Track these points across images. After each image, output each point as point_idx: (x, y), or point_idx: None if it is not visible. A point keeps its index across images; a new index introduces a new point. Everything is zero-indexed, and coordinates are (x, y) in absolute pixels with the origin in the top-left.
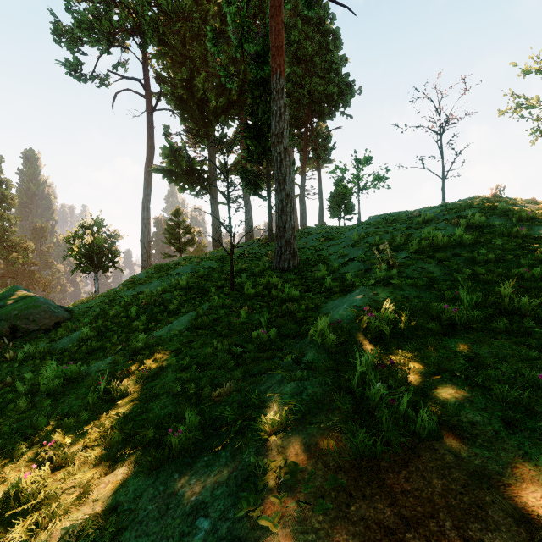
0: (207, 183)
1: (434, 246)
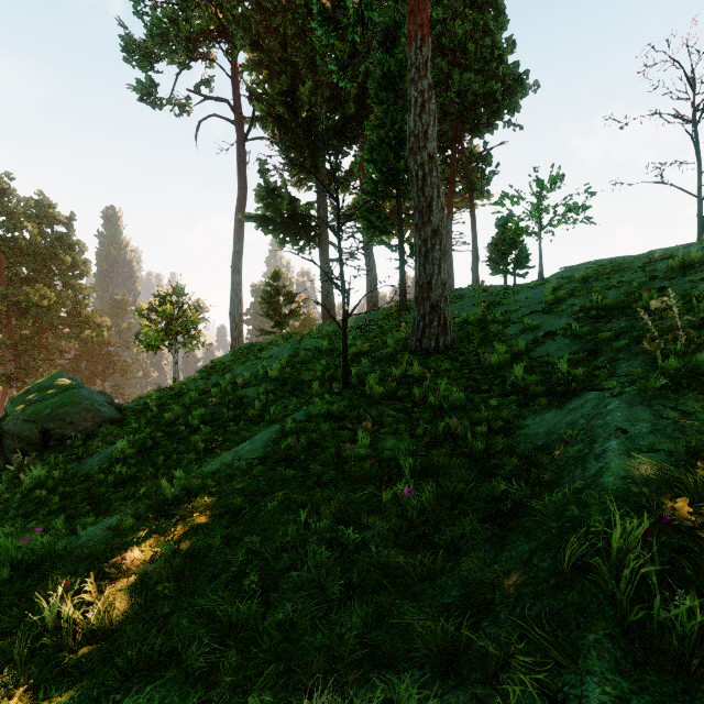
0: (315, 233)
1: None
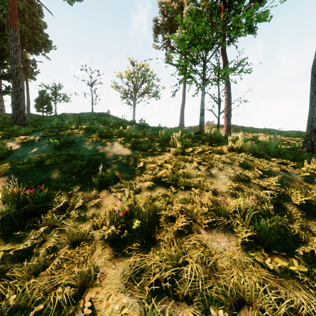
0: None
1: (85, 119)
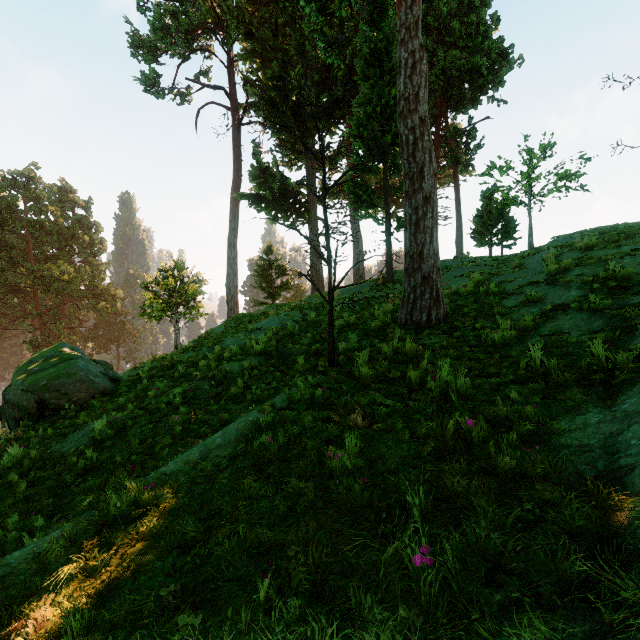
0: (305, 209)
1: None
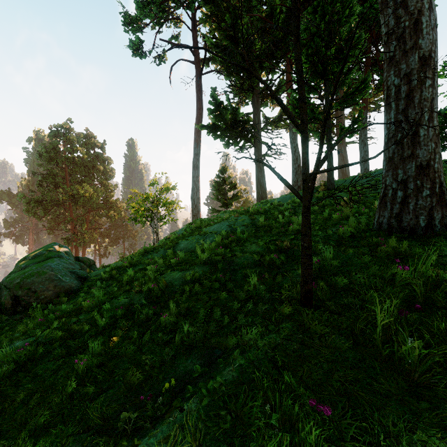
0: (251, 135)
1: None
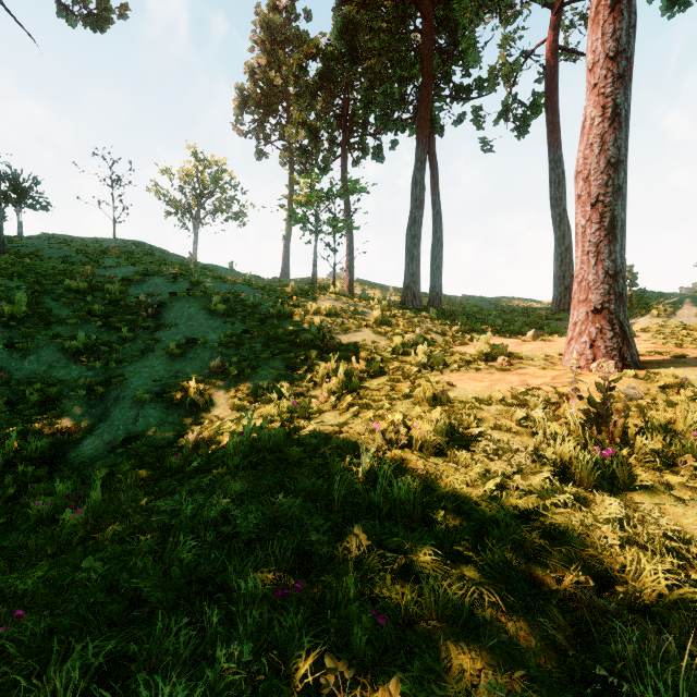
0: None
1: (131, 253)
